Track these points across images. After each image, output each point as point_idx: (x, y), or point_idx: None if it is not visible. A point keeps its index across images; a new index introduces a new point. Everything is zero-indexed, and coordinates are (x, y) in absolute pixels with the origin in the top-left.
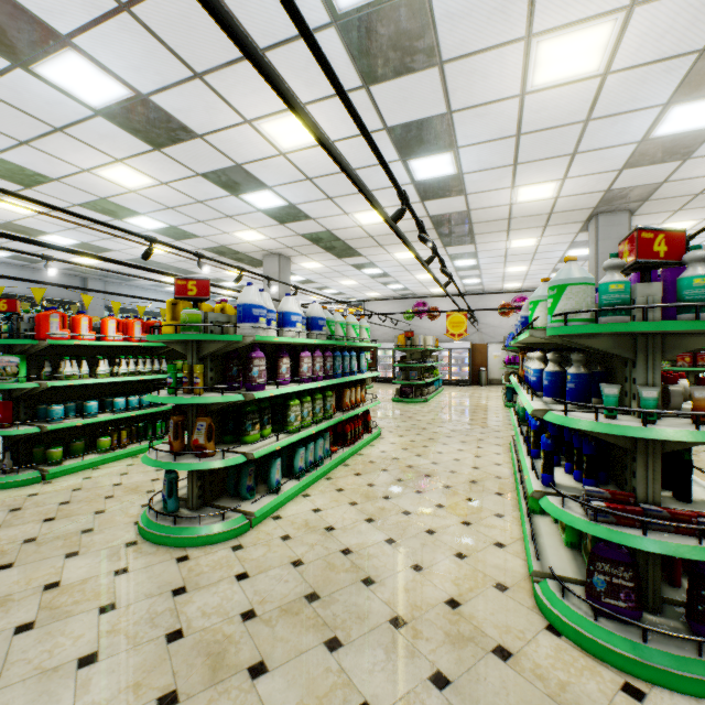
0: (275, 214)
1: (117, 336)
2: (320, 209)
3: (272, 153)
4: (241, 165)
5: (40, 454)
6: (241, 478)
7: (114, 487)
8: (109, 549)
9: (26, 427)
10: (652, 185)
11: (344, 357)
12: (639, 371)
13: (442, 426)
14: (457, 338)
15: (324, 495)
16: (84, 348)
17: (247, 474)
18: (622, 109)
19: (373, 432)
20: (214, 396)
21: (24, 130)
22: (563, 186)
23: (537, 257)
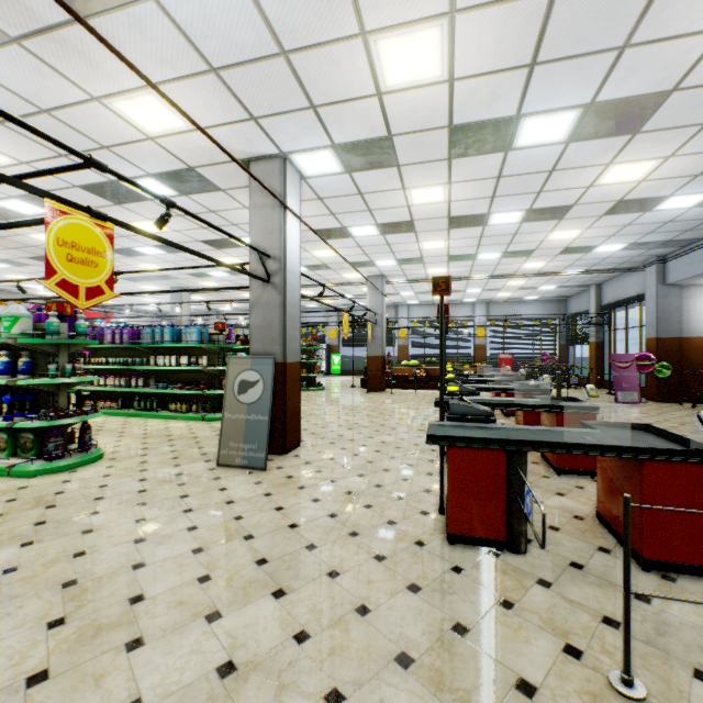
0: None
1: None
2: None
3: None
4: None
5: None
6: None
7: None
8: None
9: None
10: None
11: None
12: (62, 359)
13: None
14: None
15: None
16: None
17: None
18: None
19: None
20: None
21: None
22: None
23: None
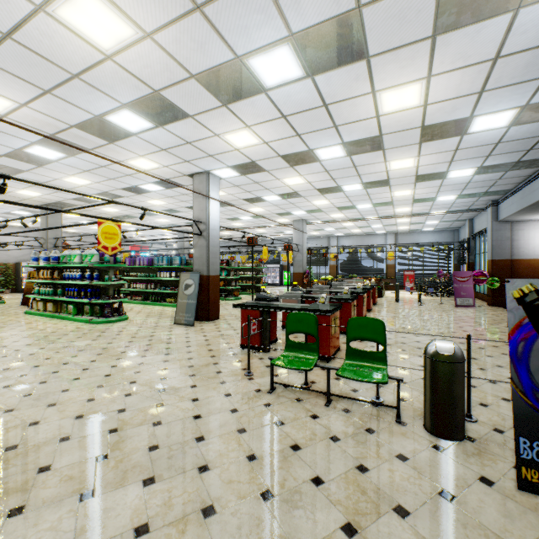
0: None
1: None
2: None
3: None
4: None
5: None
6: None
7: None
8: None
9: None
10: (76, 205)
11: None
12: (111, 273)
13: None
14: None
15: None
16: None
17: None
18: (82, 191)
19: None
20: None
21: None
22: (44, 195)
23: None
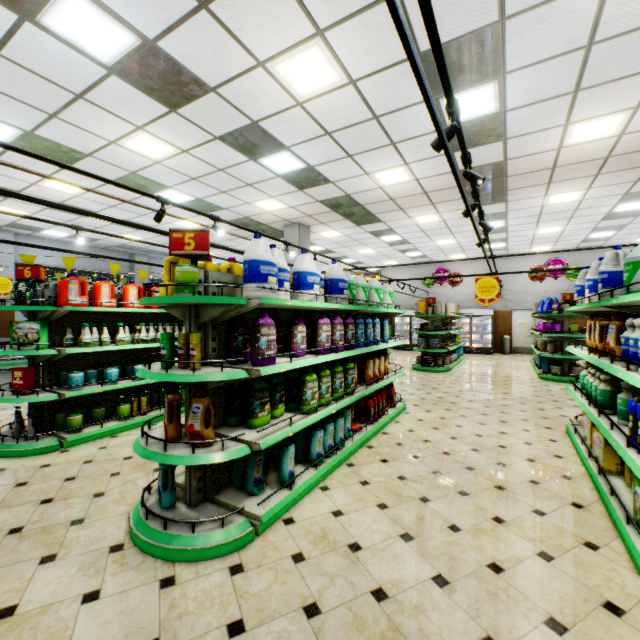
0: (294, 179)
1: (136, 303)
2: (339, 170)
3: (288, 104)
4: (257, 123)
5: (62, 420)
6: (247, 469)
7: (123, 461)
8: (90, 554)
9: (46, 394)
10: None
11: (366, 324)
12: None
13: (473, 401)
14: (487, 304)
15: (346, 489)
16: (107, 315)
17: (254, 464)
18: None
19: (398, 406)
20: (211, 372)
21: (50, 100)
22: (633, 118)
23: (576, 214)
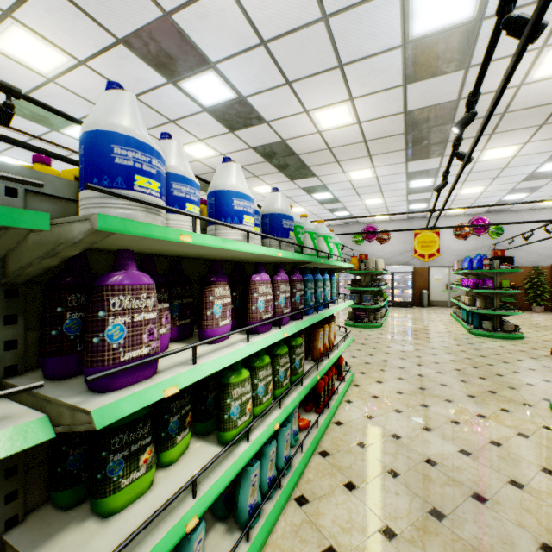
0: (224, 115)
1: None
2: (275, 105)
3: None
4: (171, 16)
5: None
6: None
7: None
8: None
9: None
10: None
11: (316, 282)
12: None
13: (422, 364)
14: (427, 259)
15: None
16: None
17: None
18: None
19: (346, 378)
20: None
21: None
22: None
23: (502, 173)
